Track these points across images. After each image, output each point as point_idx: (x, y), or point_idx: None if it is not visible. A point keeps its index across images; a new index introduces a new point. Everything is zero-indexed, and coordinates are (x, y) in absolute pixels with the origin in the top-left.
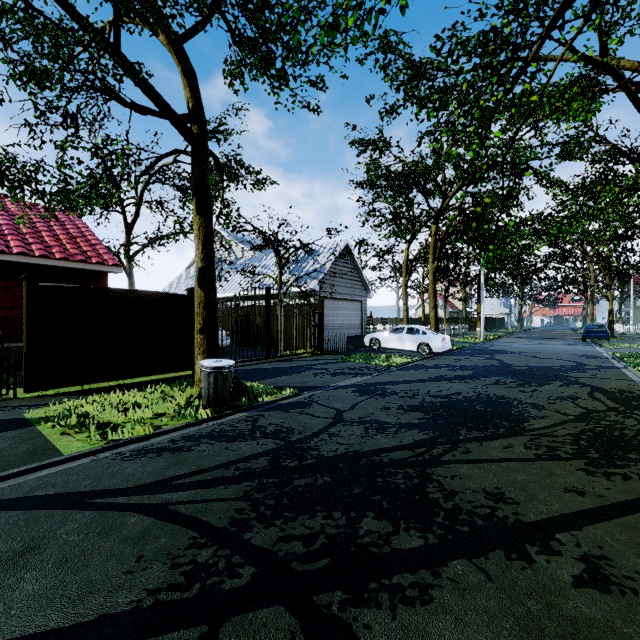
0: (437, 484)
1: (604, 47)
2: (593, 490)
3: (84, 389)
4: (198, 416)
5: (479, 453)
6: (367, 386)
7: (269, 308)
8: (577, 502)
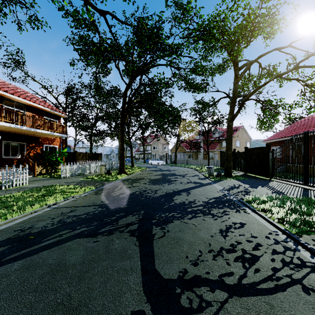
0: (161, 176)
1: (116, 42)
2: (146, 177)
3: (249, 175)
4: (206, 175)
5: (158, 177)
6: (202, 184)
7: (305, 147)
8: (148, 176)
